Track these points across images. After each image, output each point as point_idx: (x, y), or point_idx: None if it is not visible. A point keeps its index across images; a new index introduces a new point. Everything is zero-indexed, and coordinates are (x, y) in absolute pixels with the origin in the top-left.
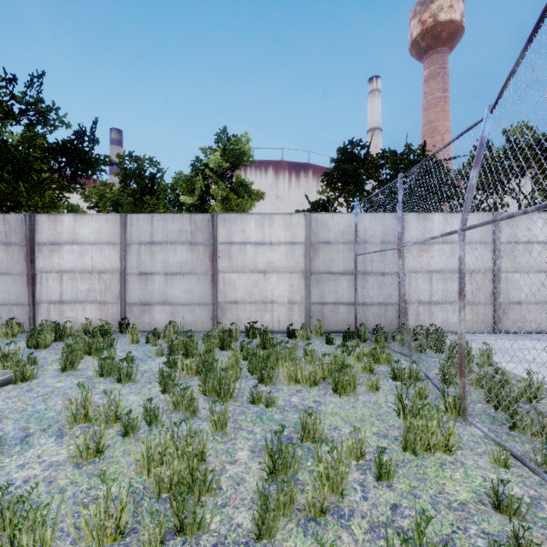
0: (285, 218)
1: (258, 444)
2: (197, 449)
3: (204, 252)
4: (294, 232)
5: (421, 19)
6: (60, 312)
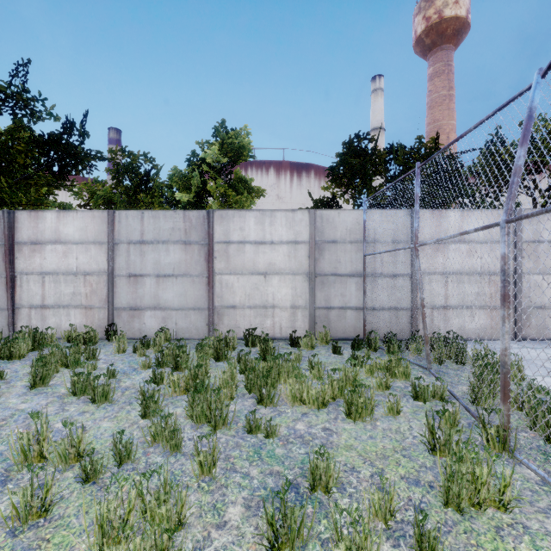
0: (288, 215)
1: (255, 494)
2: (171, 513)
3: (199, 252)
4: (297, 231)
5: (426, 15)
6: (42, 317)
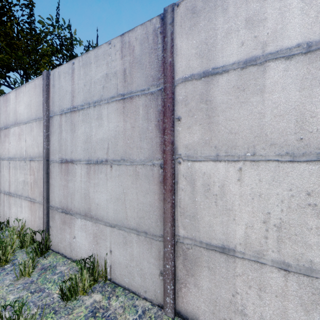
0: None
1: None
2: None
3: (146, 112)
4: None
5: None
6: (9, 205)
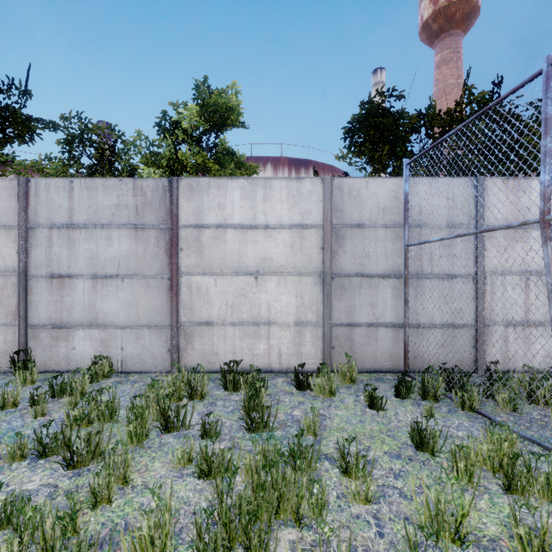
0: (290, 185)
1: None
2: None
3: (157, 241)
4: (304, 209)
5: None
6: None
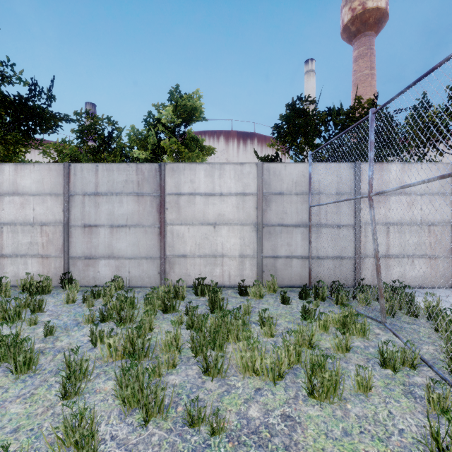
0: (236, 168)
1: None
2: None
3: (151, 203)
4: (245, 183)
5: (352, 6)
6: None
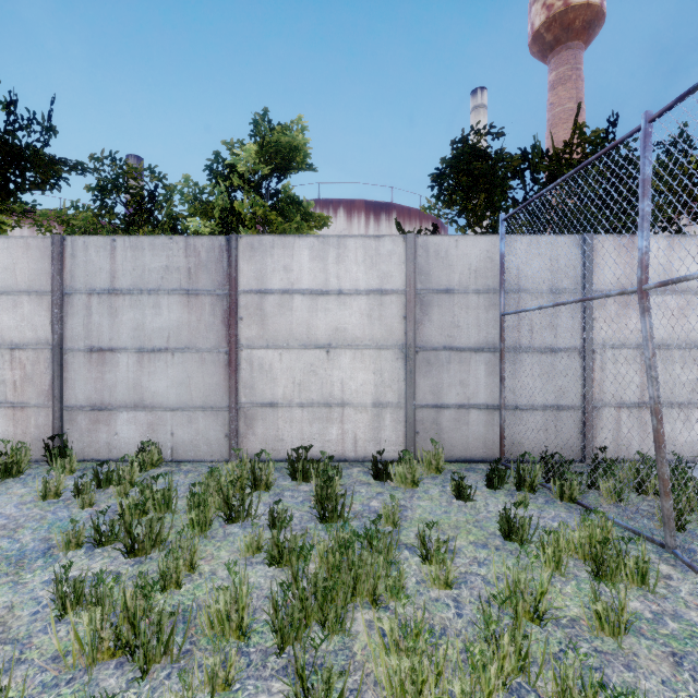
0: (368, 244)
1: None
2: None
3: (213, 309)
4: (384, 272)
5: (547, 2)
6: None
